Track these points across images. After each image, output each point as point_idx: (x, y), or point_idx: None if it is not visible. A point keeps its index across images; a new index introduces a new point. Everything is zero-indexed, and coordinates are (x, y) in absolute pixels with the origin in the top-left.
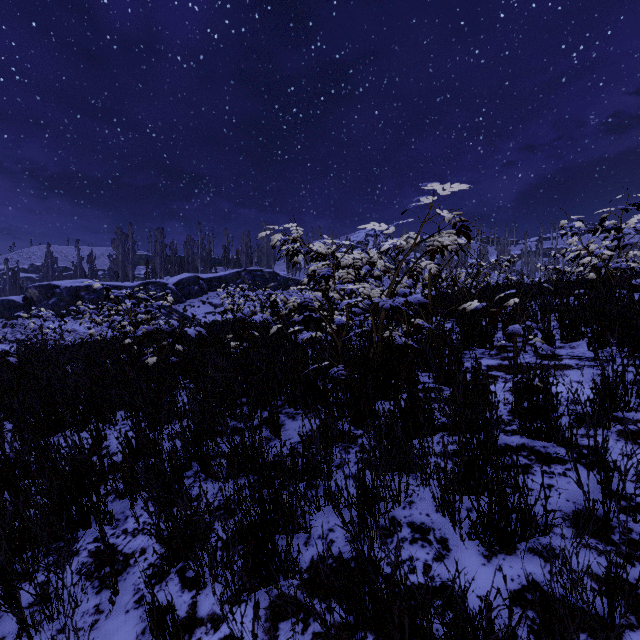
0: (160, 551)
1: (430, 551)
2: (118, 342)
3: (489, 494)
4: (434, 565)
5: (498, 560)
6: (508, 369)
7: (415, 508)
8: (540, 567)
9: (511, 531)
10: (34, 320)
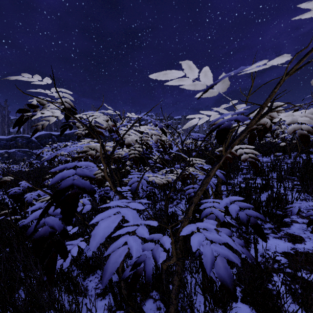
0: None
1: None
2: None
3: None
4: None
5: None
6: None
7: None
8: None
9: None
10: None
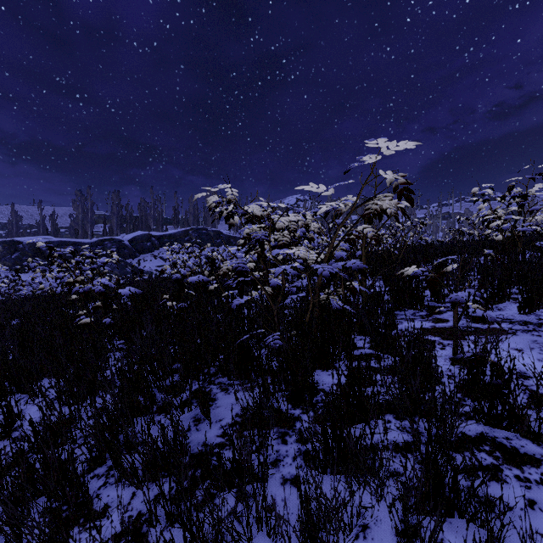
0: None
1: None
2: (65, 297)
3: None
4: None
5: None
6: (443, 333)
7: (371, 538)
8: None
9: None
10: None
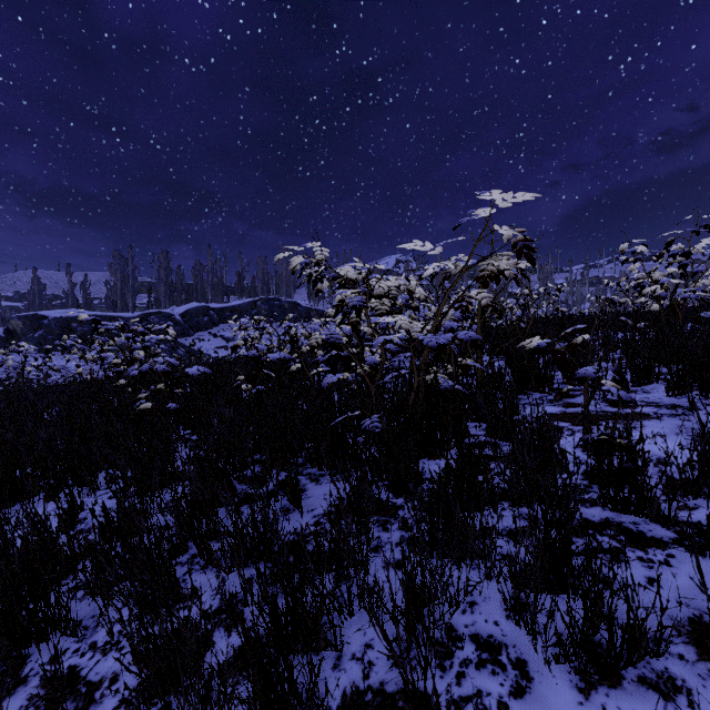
0: (137, 678)
1: (505, 681)
2: (110, 383)
3: (588, 607)
4: (512, 704)
5: (599, 696)
6: (574, 418)
7: (478, 612)
8: (659, 709)
9: (615, 655)
10: (13, 356)
